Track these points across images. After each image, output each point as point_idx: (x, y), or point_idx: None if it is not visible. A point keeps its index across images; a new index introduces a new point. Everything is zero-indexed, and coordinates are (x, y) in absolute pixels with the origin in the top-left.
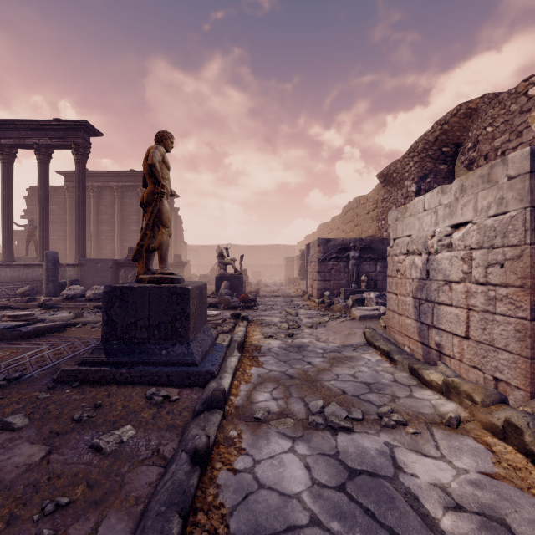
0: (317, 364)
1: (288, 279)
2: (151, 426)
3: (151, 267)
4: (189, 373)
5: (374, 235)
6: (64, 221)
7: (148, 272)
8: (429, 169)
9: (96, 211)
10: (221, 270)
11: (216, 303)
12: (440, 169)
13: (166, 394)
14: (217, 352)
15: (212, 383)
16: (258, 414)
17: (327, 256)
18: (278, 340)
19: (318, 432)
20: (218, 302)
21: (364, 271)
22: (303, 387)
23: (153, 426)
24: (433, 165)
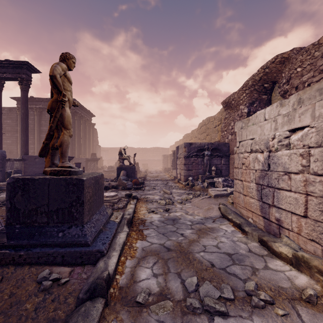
0: (188, 235)
1: (165, 169)
2: (30, 322)
3: (56, 161)
4: (81, 253)
5: (219, 141)
6: (16, 131)
7: (53, 165)
8: (255, 98)
9: (38, 124)
10: (121, 163)
11: (117, 186)
12: (263, 98)
13: (56, 277)
14: (110, 229)
15: (101, 262)
16: (140, 297)
17: (190, 154)
18: (158, 214)
19: (195, 319)
20: (118, 184)
21: (213, 164)
22: (179, 260)
23: (32, 322)
24: (258, 96)
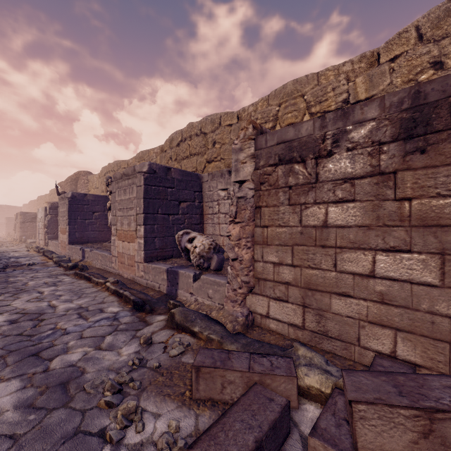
0: (3, 250)
1: (8, 234)
2: None
3: None
4: None
5: None
6: None
7: None
8: (74, 188)
9: None
10: None
11: None
12: None
13: None
14: None
15: None
16: None
17: (26, 220)
18: None
19: None
20: None
21: None
22: None
23: None
24: (76, 187)
